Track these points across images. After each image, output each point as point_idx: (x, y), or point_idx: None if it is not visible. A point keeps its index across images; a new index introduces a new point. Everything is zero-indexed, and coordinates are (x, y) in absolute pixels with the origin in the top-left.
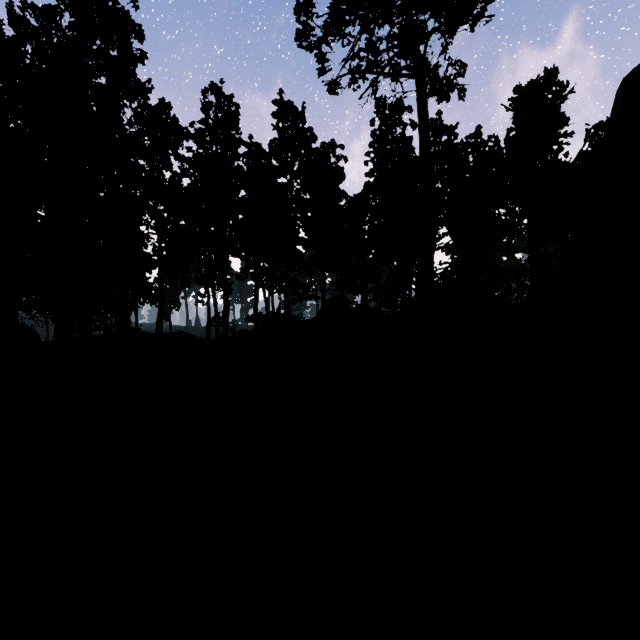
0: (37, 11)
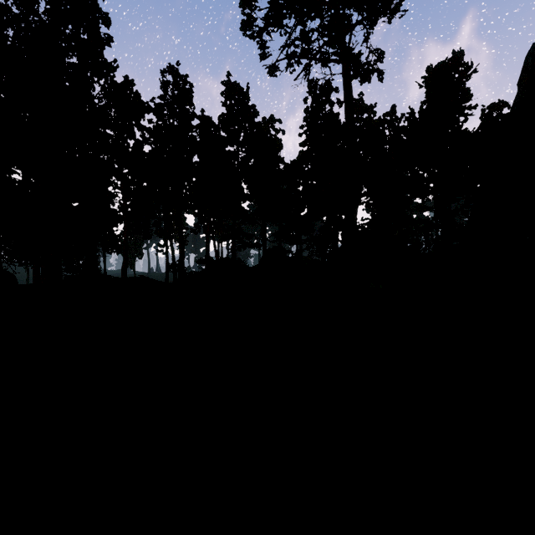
0: (18, 0)
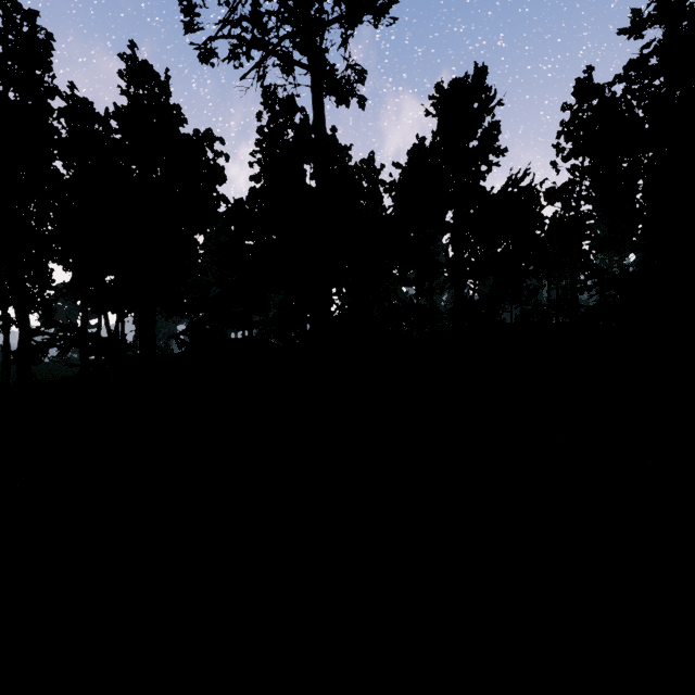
0: None
